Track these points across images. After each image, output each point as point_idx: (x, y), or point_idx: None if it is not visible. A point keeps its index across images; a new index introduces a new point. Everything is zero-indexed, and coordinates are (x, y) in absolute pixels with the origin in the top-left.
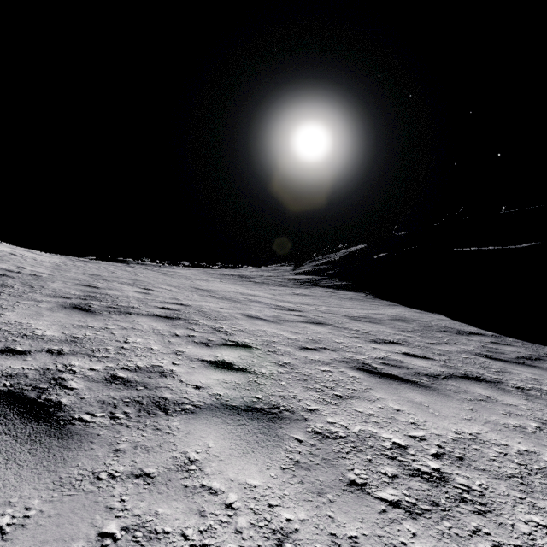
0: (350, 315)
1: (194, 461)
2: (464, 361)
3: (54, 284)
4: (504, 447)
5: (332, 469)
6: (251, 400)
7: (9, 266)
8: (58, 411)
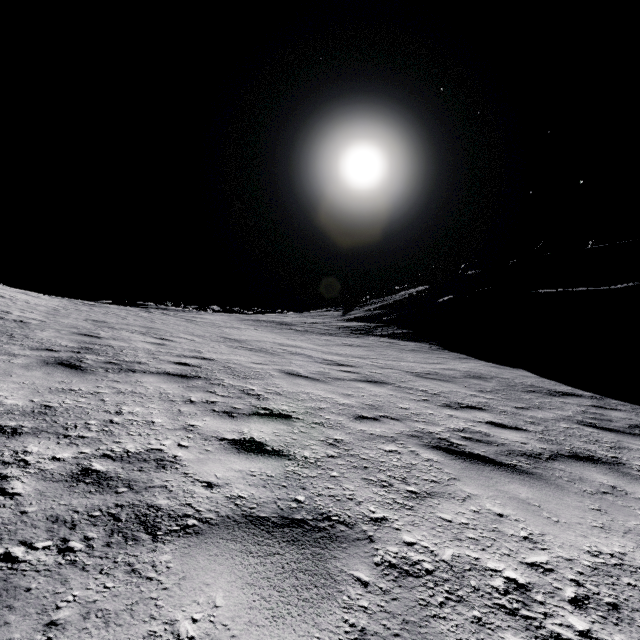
0: (414, 371)
1: None
2: (566, 432)
3: (43, 332)
4: None
5: None
6: (288, 505)
7: None
8: None
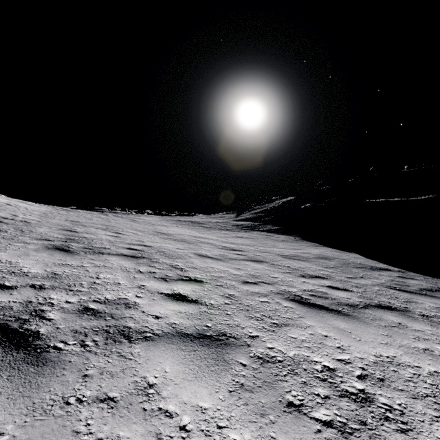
0: (283, 254)
1: (152, 385)
2: (377, 292)
3: (41, 229)
4: (417, 368)
5: (272, 391)
6: (202, 328)
7: (5, 214)
8: (36, 340)
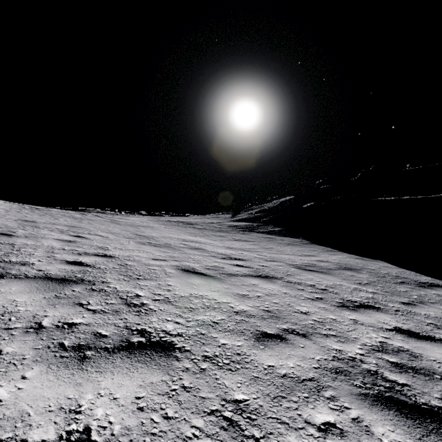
0: (295, 263)
1: None
2: None
3: None
4: None
5: None
6: None
7: None
8: None
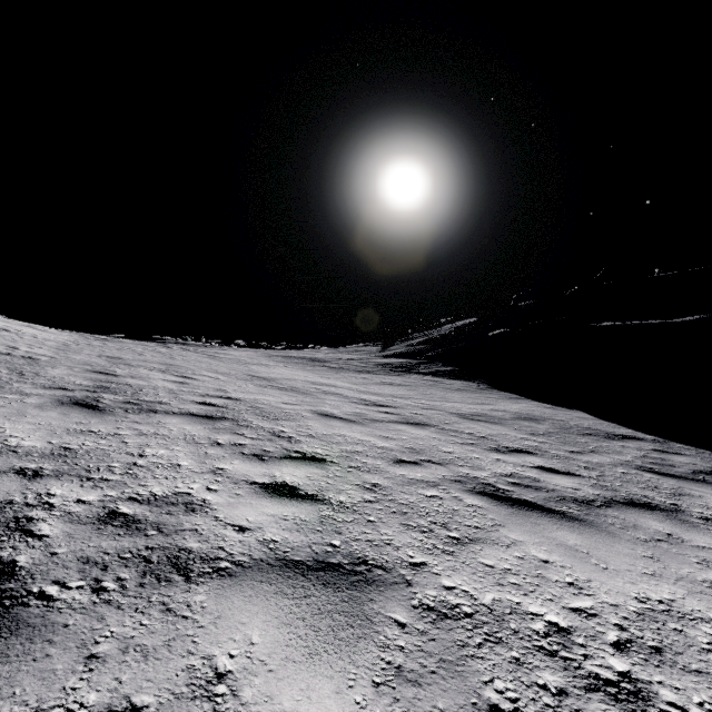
0: (460, 412)
1: (224, 674)
2: (623, 478)
3: (54, 370)
4: None
5: (457, 682)
6: (324, 550)
7: None
8: (7, 580)
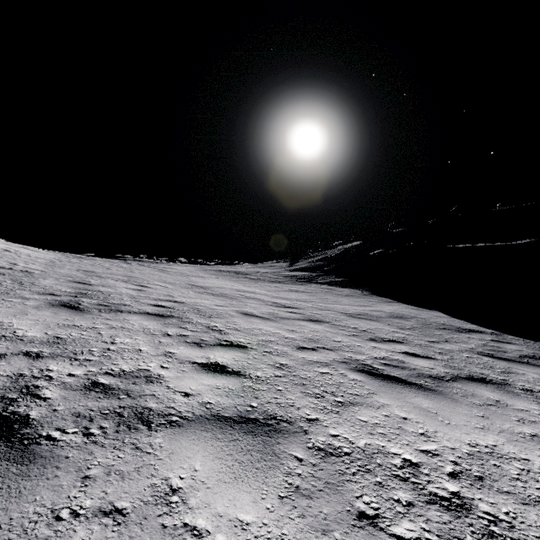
0: (347, 312)
1: (177, 489)
2: (467, 360)
3: (45, 280)
4: (525, 462)
5: (337, 497)
6: (245, 409)
7: (1, 262)
8: (24, 427)
